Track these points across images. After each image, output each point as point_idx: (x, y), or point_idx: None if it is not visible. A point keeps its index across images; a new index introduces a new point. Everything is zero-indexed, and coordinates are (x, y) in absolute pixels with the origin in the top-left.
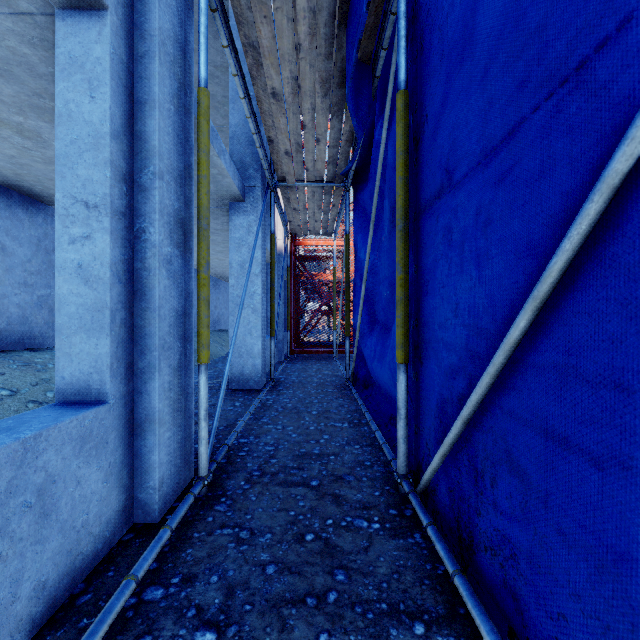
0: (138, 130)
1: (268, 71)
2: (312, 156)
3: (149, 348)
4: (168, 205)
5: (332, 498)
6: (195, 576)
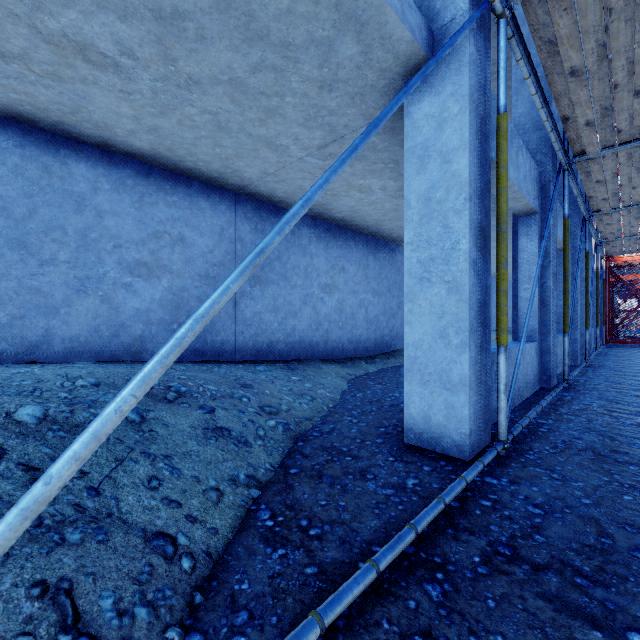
0: (571, 271)
1: (605, 221)
2: (628, 230)
3: (575, 323)
4: (578, 287)
5: (637, 368)
6: (596, 368)
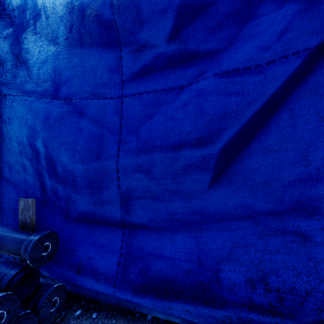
0: None
1: None
2: None
3: None
4: None
5: None
6: None
